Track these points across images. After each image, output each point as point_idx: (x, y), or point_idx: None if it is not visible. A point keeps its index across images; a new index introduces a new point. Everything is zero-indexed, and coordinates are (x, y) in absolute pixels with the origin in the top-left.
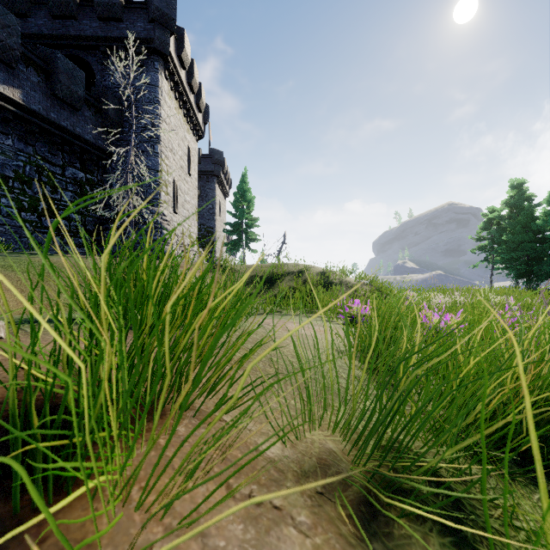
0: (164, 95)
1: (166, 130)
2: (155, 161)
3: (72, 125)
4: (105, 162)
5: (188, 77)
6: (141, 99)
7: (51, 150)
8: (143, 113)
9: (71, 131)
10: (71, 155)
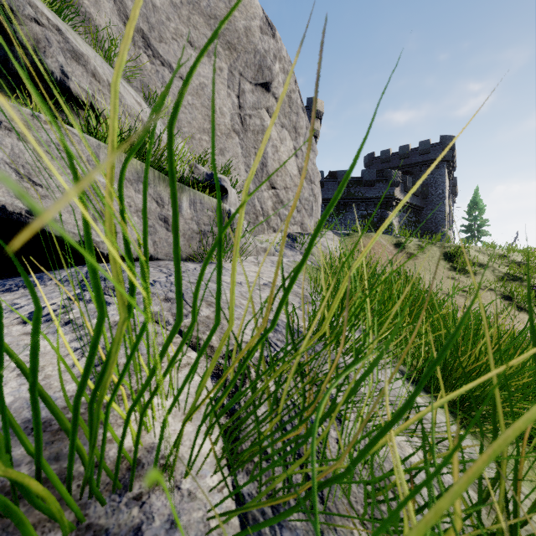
0: (446, 177)
1: (446, 191)
2: (444, 208)
3: (416, 202)
4: (420, 212)
5: (452, 158)
6: (437, 182)
7: (410, 213)
8: (438, 188)
9: (416, 205)
10: (413, 212)
